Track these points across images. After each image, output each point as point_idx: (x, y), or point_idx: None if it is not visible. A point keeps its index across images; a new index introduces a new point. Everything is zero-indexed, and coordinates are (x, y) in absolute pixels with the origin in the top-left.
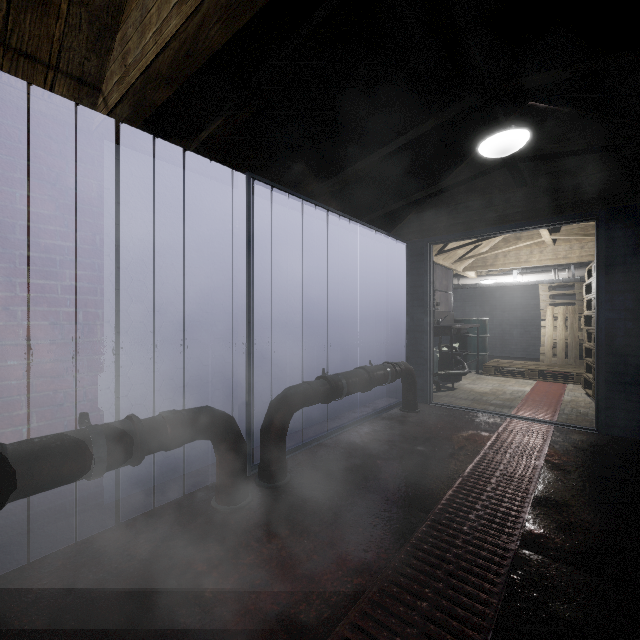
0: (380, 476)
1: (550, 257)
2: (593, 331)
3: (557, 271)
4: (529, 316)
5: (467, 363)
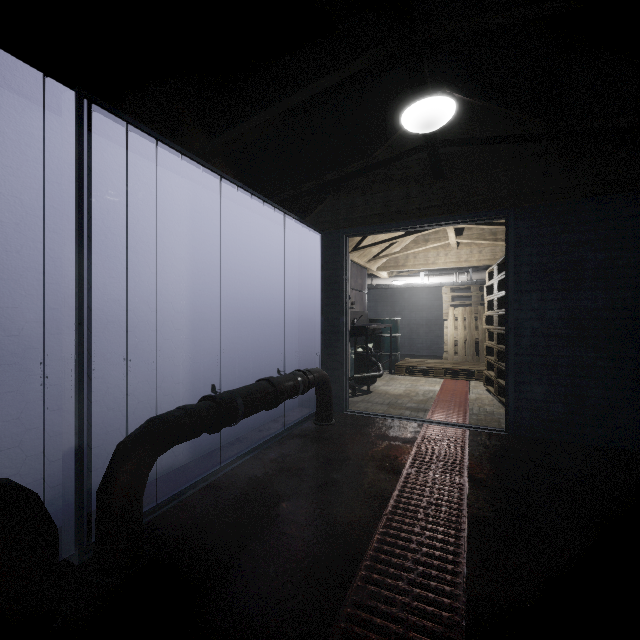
0: (284, 530)
1: (454, 260)
2: (495, 330)
3: (458, 274)
4: (433, 316)
5: (381, 364)
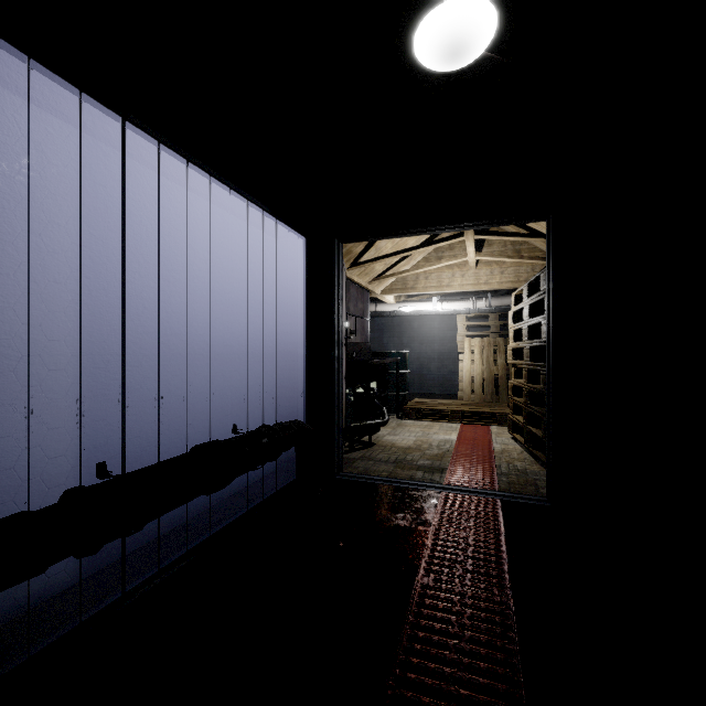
0: None
1: (472, 282)
2: (525, 366)
3: (475, 300)
4: (446, 349)
5: (387, 407)
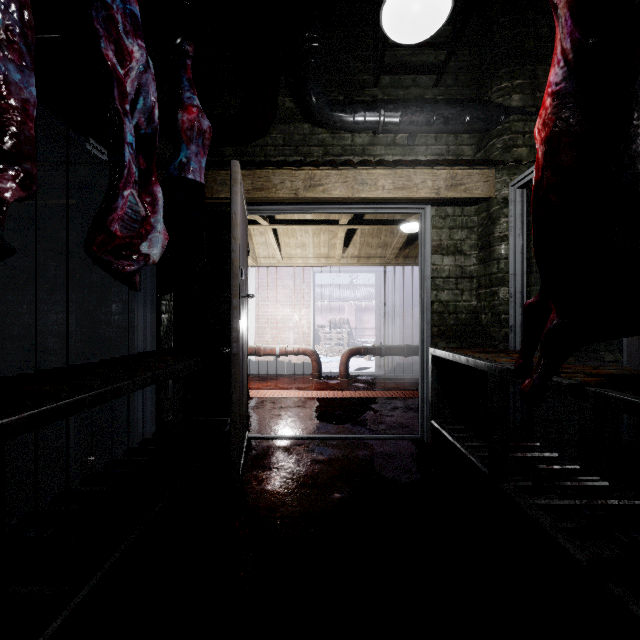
0: None
1: None
2: None
3: None
4: None
5: None
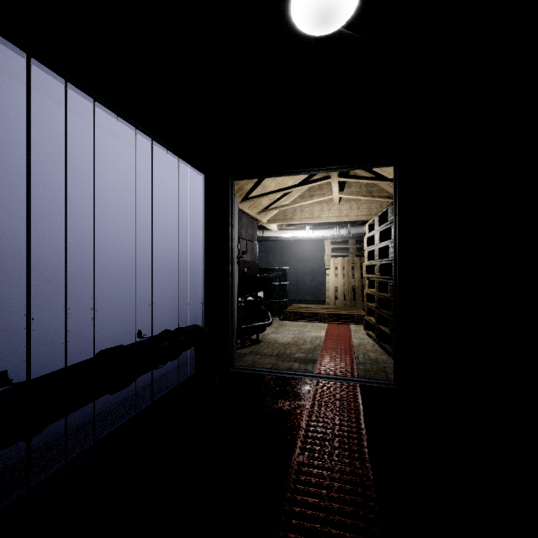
0: None
1: (336, 214)
2: (376, 279)
3: (338, 228)
4: (316, 266)
5: (271, 311)
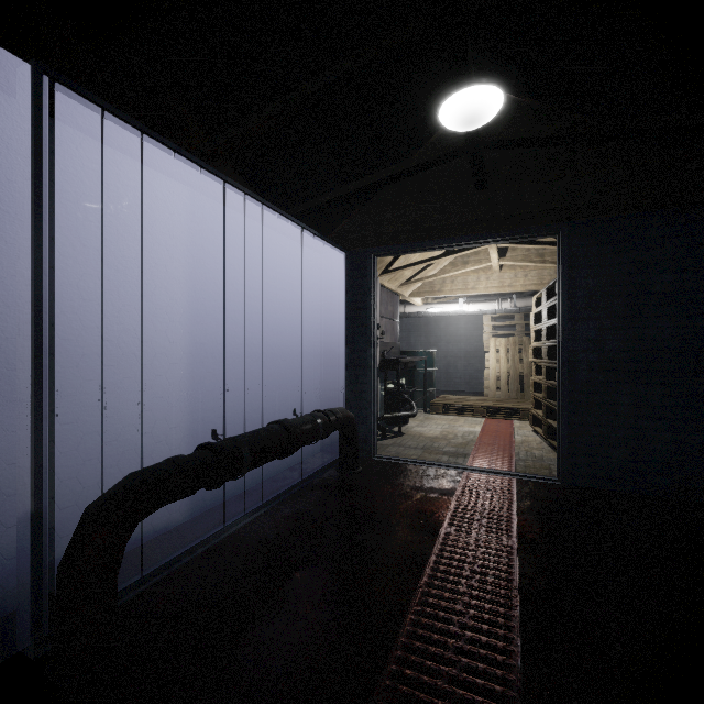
0: (297, 610)
1: (496, 284)
2: (544, 364)
3: (500, 301)
4: (472, 348)
5: (415, 402)
